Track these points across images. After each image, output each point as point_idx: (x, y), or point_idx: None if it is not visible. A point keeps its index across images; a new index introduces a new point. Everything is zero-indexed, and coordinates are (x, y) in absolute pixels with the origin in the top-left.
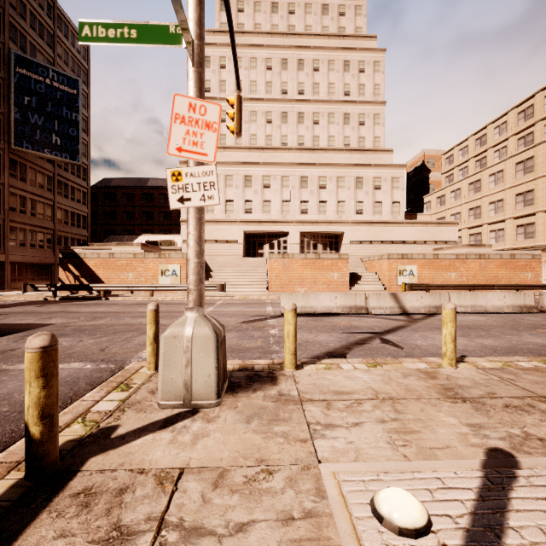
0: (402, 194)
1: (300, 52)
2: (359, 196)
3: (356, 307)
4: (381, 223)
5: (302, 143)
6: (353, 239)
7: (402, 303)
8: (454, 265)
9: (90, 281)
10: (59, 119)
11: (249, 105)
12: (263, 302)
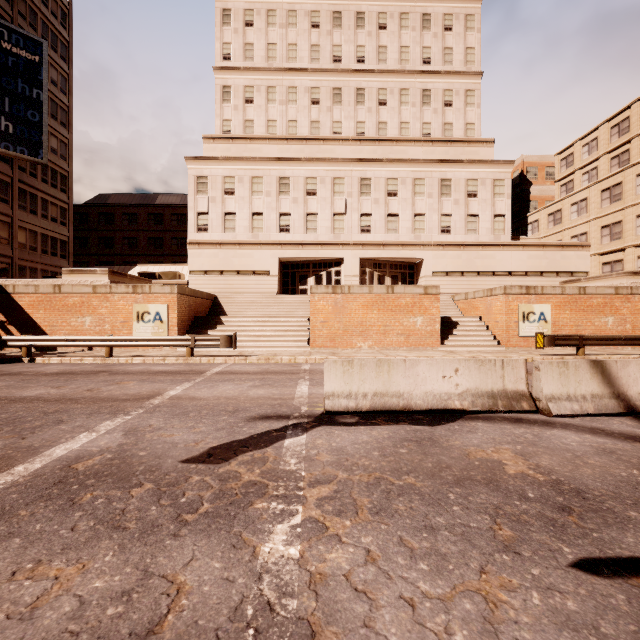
0: (508, 203)
1: (360, 2)
2: (445, 207)
3: (505, 394)
4: (478, 246)
5: (362, 133)
6: (437, 269)
7: (618, 385)
8: (611, 305)
9: (22, 331)
10: (11, 95)
11: (286, 78)
12: (296, 369)
